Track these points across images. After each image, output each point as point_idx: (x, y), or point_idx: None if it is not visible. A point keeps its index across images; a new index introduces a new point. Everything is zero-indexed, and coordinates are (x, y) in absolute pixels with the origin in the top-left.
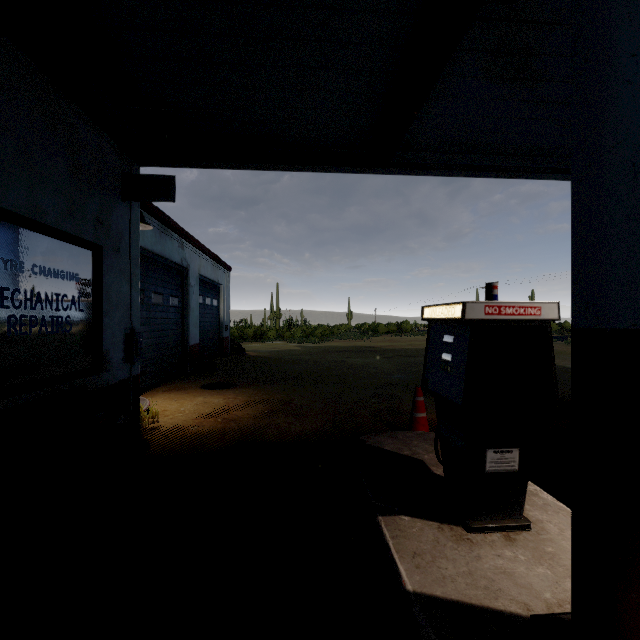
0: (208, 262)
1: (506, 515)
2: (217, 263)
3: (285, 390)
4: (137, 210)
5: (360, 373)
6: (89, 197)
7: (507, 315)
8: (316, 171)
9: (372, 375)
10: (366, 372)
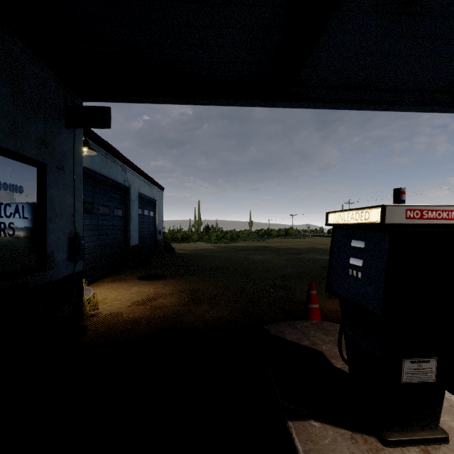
0: (146, 183)
1: (422, 426)
2: (153, 184)
3: (202, 281)
4: (80, 137)
5: (260, 267)
6: (33, 121)
7: (429, 219)
8: (226, 105)
9: (269, 269)
10: (264, 266)
